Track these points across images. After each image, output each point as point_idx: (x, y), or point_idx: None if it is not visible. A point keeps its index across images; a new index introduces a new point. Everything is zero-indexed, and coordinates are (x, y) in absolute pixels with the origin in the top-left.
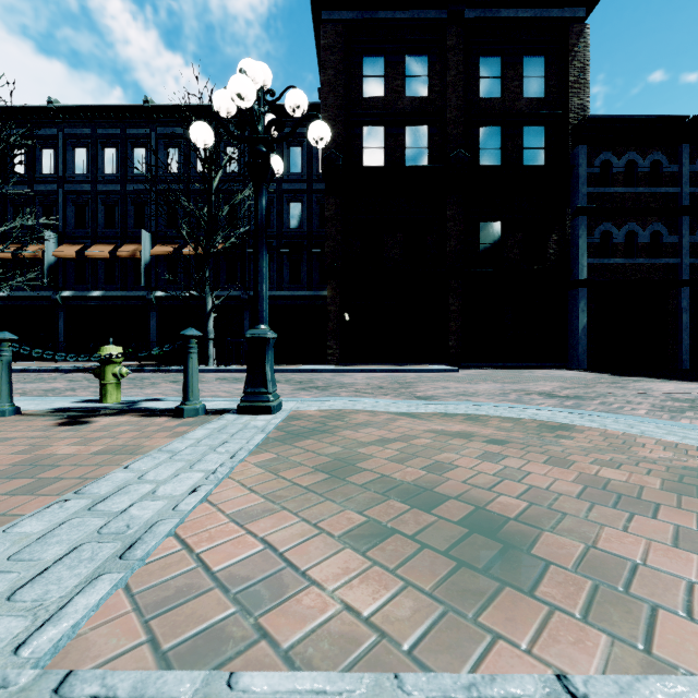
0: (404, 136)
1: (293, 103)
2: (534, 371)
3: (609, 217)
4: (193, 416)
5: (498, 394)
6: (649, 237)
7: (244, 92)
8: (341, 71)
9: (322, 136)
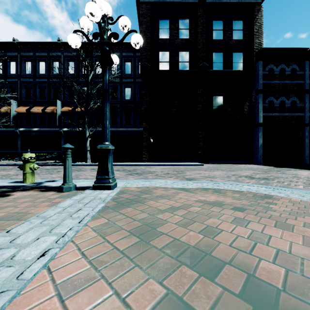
0: (178, 56)
1: (123, 23)
2: (238, 165)
3: (272, 94)
4: (68, 191)
5: (226, 177)
6: (290, 103)
7: (94, 11)
8: (149, 26)
9: (138, 41)
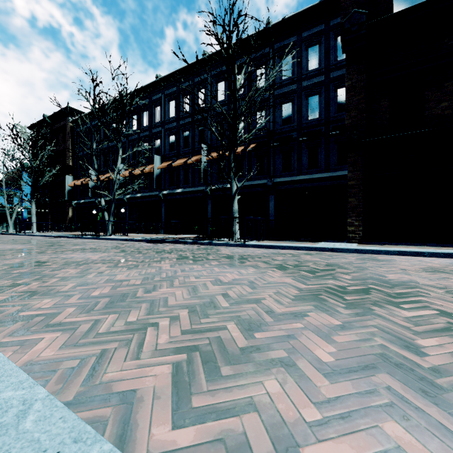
0: None
1: None
2: None
3: None
4: None
5: None
6: None
7: None
8: None
9: None
